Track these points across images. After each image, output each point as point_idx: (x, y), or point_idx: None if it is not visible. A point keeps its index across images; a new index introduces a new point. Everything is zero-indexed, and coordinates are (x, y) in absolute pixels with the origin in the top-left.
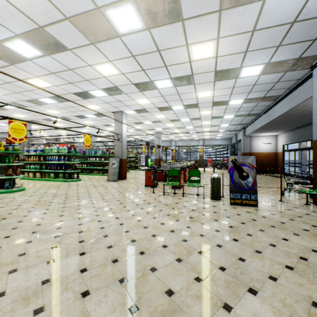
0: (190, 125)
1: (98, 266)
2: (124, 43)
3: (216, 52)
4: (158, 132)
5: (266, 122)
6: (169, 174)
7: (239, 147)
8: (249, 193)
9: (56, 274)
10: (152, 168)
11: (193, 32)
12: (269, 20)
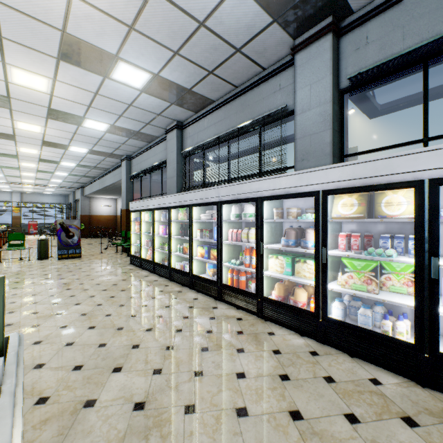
0: None
1: None
2: None
3: (44, 132)
4: None
5: (101, 187)
6: None
7: (78, 208)
8: (75, 248)
9: None
10: None
11: (21, 117)
12: (85, 133)
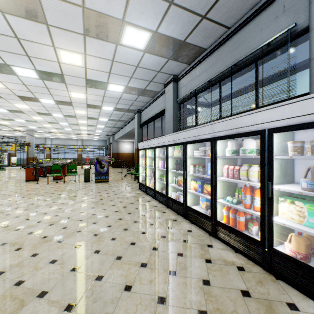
0: (69, 128)
1: (24, 206)
2: (20, 78)
3: (86, 97)
4: (31, 129)
5: (123, 134)
6: (53, 169)
7: (111, 148)
8: (105, 175)
9: (2, 211)
10: (33, 165)
11: (72, 88)
12: (109, 95)
